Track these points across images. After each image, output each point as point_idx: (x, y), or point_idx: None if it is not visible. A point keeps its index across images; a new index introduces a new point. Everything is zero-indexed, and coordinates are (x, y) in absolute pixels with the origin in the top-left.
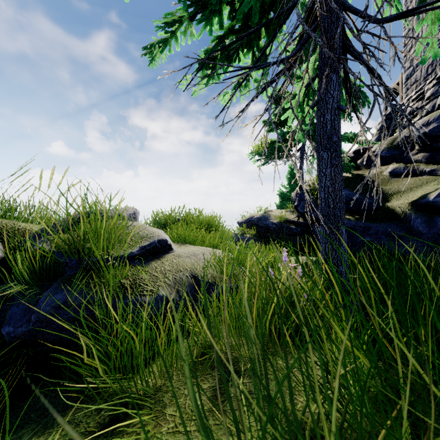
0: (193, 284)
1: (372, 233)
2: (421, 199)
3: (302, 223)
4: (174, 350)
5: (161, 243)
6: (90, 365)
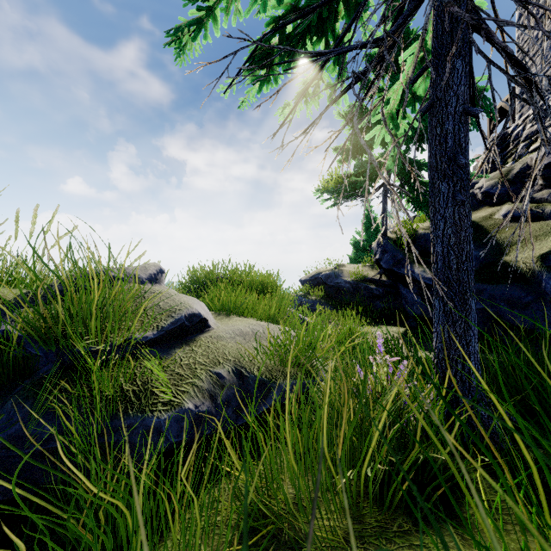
0: (238, 383)
1: (485, 298)
2: None
3: (385, 281)
4: (197, 537)
5: (191, 318)
6: (63, 535)
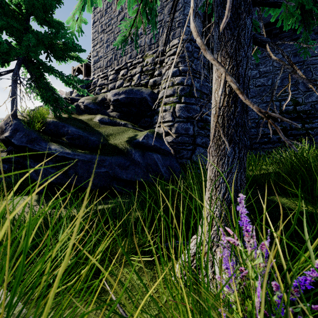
0: None
1: (107, 164)
2: (134, 139)
3: (12, 158)
4: None
5: None
6: None
